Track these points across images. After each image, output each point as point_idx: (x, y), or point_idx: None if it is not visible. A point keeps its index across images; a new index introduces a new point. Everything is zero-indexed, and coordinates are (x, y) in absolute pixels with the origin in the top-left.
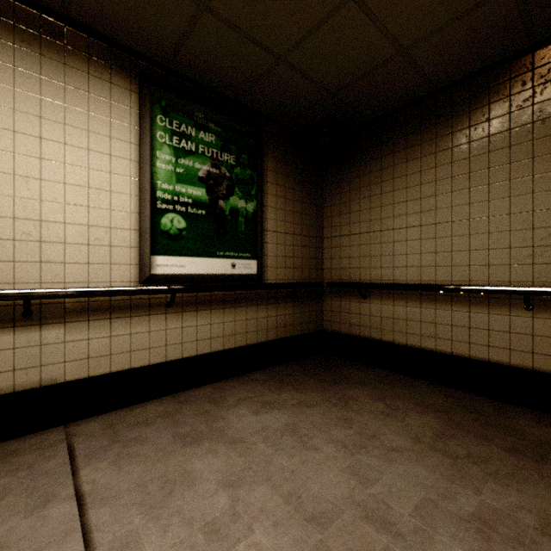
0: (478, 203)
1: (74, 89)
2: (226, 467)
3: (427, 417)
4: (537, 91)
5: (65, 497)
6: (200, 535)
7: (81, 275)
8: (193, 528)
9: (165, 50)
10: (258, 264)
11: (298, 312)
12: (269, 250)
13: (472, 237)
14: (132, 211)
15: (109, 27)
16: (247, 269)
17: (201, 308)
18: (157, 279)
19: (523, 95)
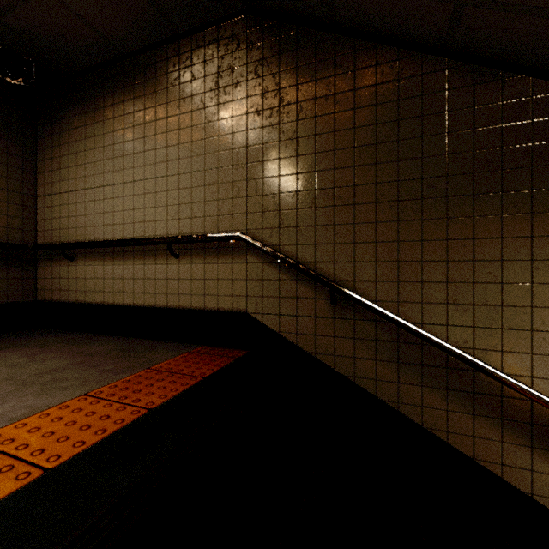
0: (149, 165)
1: None
2: None
3: (62, 361)
4: (181, 74)
5: None
6: None
7: None
8: None
9: None
10: None
11: None
12: None
13: (146, 196)
14: None
15: None
16: None
17: None
18: None
19: (174, 74)
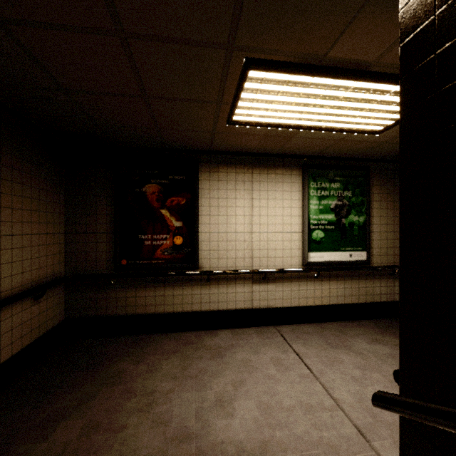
0: None
1: (278, 183)
2: (356, 362)
3: None
4: None
5: (291, 352)
6: (350, 379)
7: (280, 262)
8: (346, 376)
9: (316, 152)
10: (367, 254)
11: (397, 285)
12: (374, 244)
13: None
14: (299, 231)
15: (292, 152)
16: (359, 257)
17: (331, 279)
18: (310, 264)
19: None
